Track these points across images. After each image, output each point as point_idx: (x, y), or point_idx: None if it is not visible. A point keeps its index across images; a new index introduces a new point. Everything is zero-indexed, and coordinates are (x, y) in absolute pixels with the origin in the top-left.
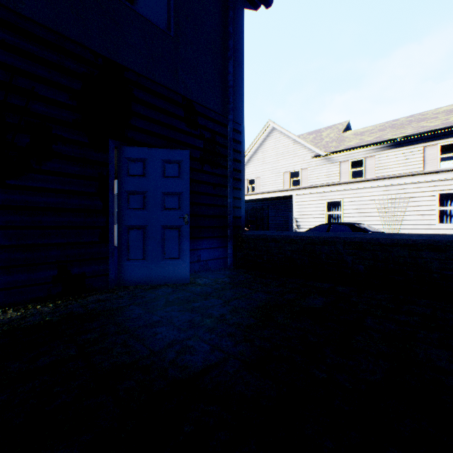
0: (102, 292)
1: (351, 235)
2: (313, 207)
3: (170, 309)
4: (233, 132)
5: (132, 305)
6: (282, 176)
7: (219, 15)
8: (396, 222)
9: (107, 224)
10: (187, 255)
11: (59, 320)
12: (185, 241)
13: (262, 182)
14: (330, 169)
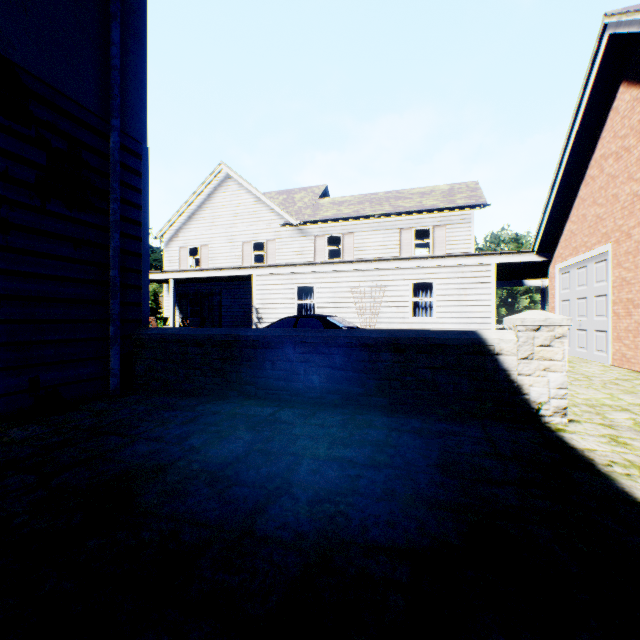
0: None
1: (304, 332)
2: (281, 293)
3: None
4: (123, 152)
5: None
6: (242, 247)
7: None
8: (373, 315)
9: None
10: None
11: None
12: None
13: (211, 253)
14: (304, 244)
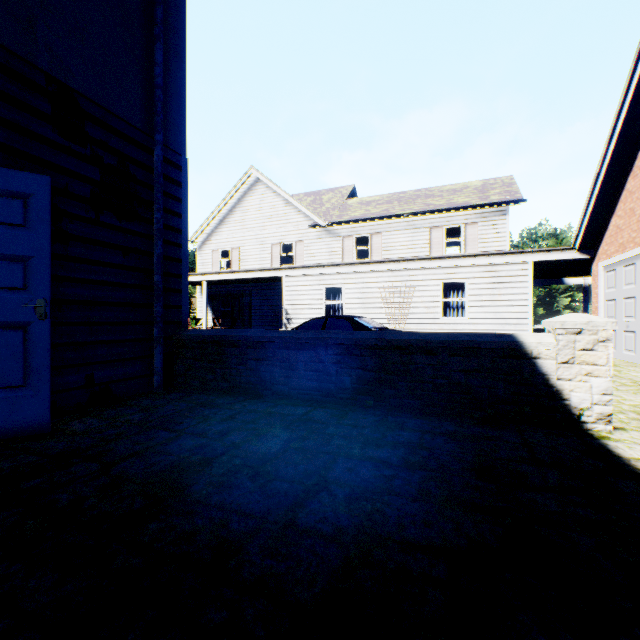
0: None
1: (335, 334)
2: (309, 294)
3: None
4: (165, 165)
5: None
6: (271, 249)
7: None
8: (402, 315)
9: None
10: (46, 378)
11: None
12: (38, 351)
13: (241, 255)
14: (331, 245)
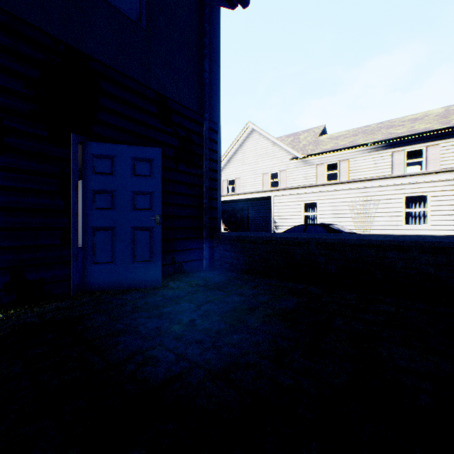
0: (64, 299)
1: (323, 236)
2: (291, 208)
3: (137, 316)
4: (209, 131)
5: (95, 312)
6: (262, 177)
7: (194, 10)
8: (367, 223)
9: (70, 225)
10: (159, 257)
11: (7, 333)
12: (156, 242)
13: (242, 183)
14: (307, 171)
